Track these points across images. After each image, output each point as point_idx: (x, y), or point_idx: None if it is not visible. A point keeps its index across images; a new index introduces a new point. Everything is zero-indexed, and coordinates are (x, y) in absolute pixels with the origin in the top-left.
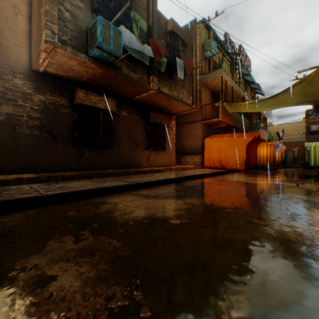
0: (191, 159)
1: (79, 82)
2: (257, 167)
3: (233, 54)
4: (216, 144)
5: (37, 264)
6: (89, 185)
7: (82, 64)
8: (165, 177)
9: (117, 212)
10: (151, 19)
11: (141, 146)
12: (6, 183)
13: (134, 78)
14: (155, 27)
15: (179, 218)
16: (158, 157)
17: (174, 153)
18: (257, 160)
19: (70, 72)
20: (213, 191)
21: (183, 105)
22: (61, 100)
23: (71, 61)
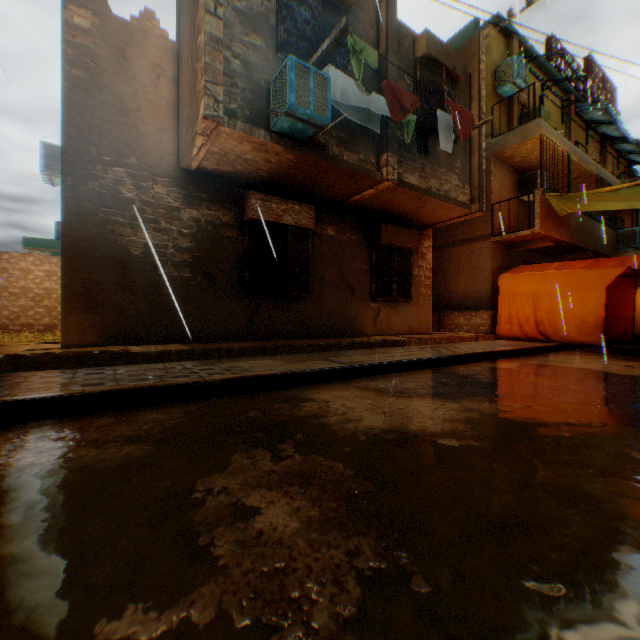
0: (467, 320)
1: (251, 180)
2: (634, 338)
3: (568, 80)
4: (526, 286)
5: (225, 487)
6: (275, 367)
7: (260, 148)
8: (413, 355)
9: (332, 416)
10: (384, 40)
11: (362, 293)
12: (146, 359)
13: (351, 161)
14: (392, 55)
15: (455, 436)
16: (396, 315)
17: (429, 307)
18: (634, 322)
19: (238, 164)
20: (525, 387)
21: (451, 206)
22: (222, 216)
23: (241, 144)
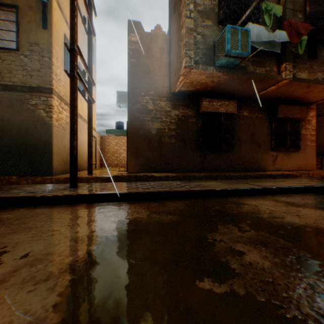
0: None
1: (202, 92)
2: None
3: None
4: None
5: (221, 239)
6: (221, 186)
7: (210, 76)
8: (306, 183)
9: (263, 214)
10: None
11: (264, 147)
12: (159, 179)
13: (261, 72)
14: (288, 4)
15: None
16: (288, 159)
17: (312, 153)
18: None
19: (197, 86)
20: None
21: None
22: (189, 112)
23: (200, 76)
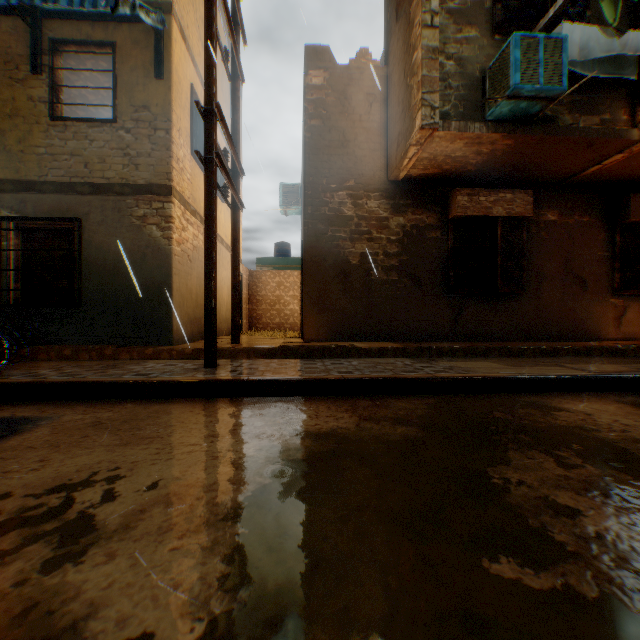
0: None
1: (456, 177)
2: None
3: None
4: None
5: (520, 480)
6: (500, 369)
7: (473, 142)
8: None
9: (606, 432)
10: None
11: (595, 287)
12: (368, 354)
13: (589, 126)
14: None
15: None
16: None
17: None
18: None
19: (445, 165)
20: None
21: None
22: (426, 218)
23: (453, 144)
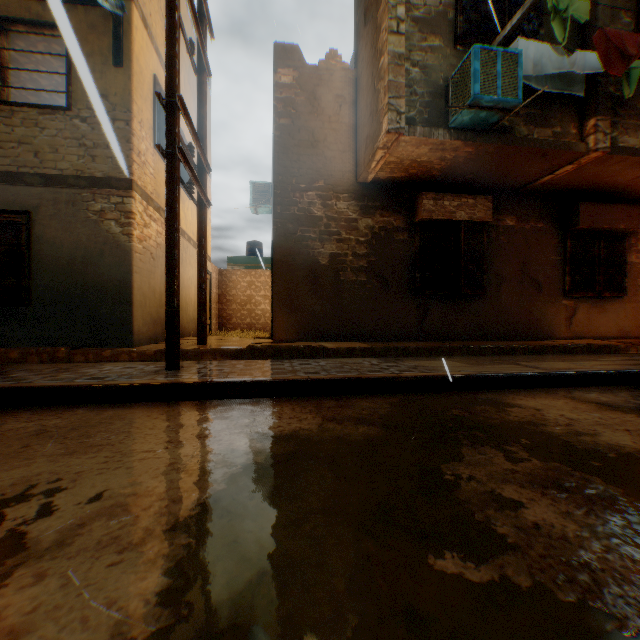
0: None
1: (422, 181)
2: None
3: None
4: None
5: (471, 476)
6: (461, 368)
7: (437, 148)
8: (639, 365)
9: (553, 426)
10: None
11: (549, 289)
12: (336, 354)
13: (543, 138)
14: None
15: None
16: (599, 314)
17: None
18: None
19: (411, 169)
20: None
21: None
22: (394, 221)
23: (418, 149)
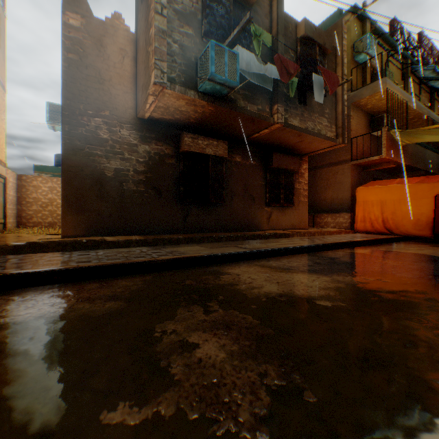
0: (333, 219)
1: (184, 125)
2: None
3: (406, 49)
4: (375, 195)
5: (174, 330)
6: (202, 251)
7: (191, 103)
8: (296, 244)
9: (242, 284)
10: (275, 26)
11: (259, 201)
12: (116, 245)
13: (253, 110)
14: (280, 36)
15: (328, 299)
16: (283, 216)
17: (306, 210)
18: None
19: (176, 114)
20: (376, 266)
21: (322, 140)
22: (165, 149)
23: (178, 101)
